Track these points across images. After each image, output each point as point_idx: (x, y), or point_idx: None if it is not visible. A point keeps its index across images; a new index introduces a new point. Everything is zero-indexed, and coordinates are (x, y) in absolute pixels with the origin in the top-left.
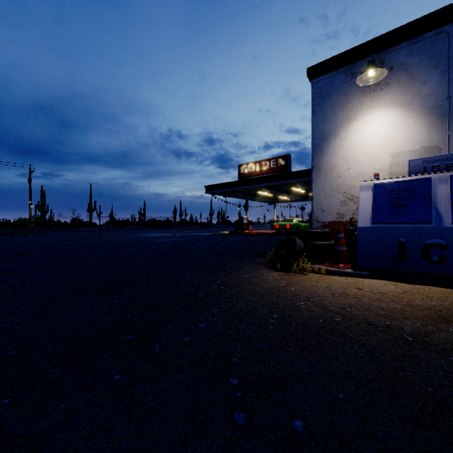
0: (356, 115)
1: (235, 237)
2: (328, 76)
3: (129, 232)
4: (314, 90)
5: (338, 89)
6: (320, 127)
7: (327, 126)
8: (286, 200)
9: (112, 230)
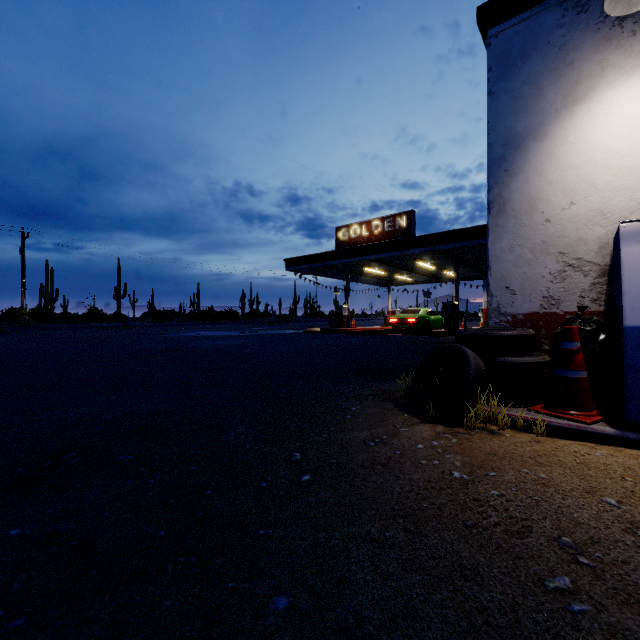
0: (588, 91)
1: (330, 337)
2: (524, 18)
3: (169, 329)
4: (492, 50)
5: (547, 41)
6: (506, 122)
7: (521, 119)
8: (405, 282)
9: (143, 326)
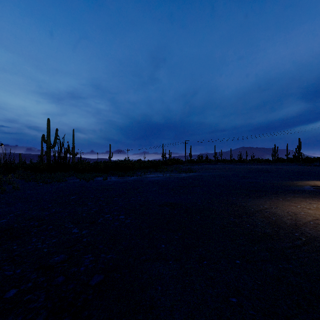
0: None
1: None
2: None
3: None
4: None
5: None
6: None
7: None
8: None
9: None
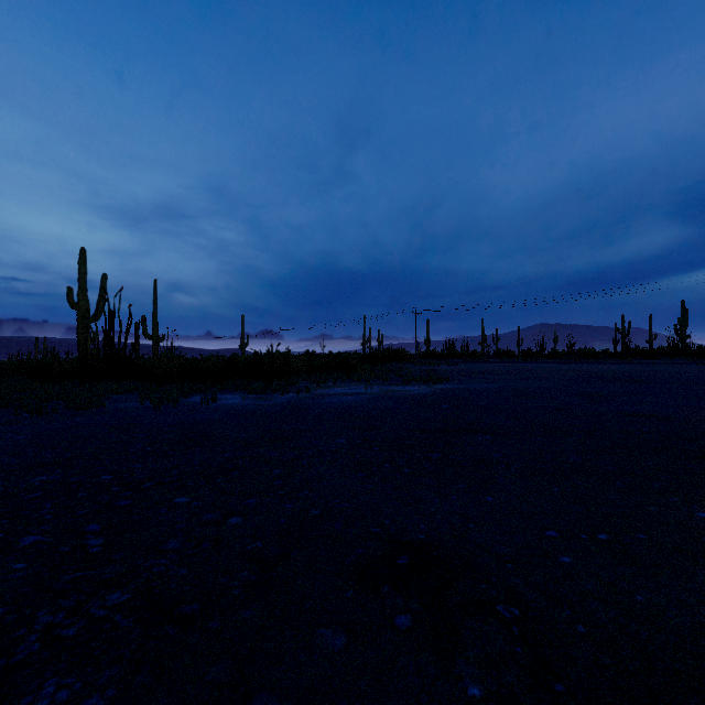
0: None
1: None
2: None
3: None
4: None
5: None
6: None
7: None
8: None
9: None
